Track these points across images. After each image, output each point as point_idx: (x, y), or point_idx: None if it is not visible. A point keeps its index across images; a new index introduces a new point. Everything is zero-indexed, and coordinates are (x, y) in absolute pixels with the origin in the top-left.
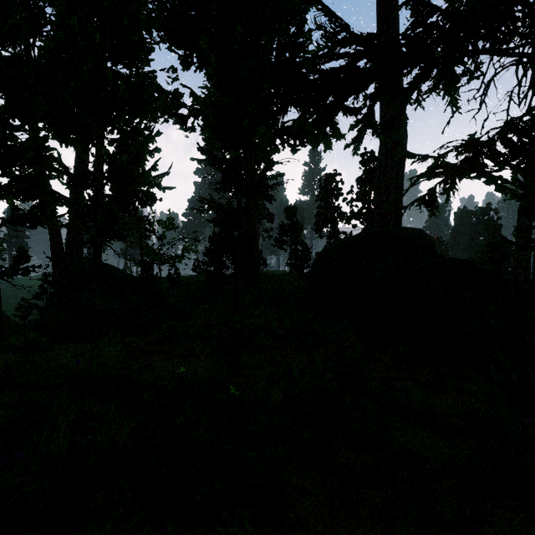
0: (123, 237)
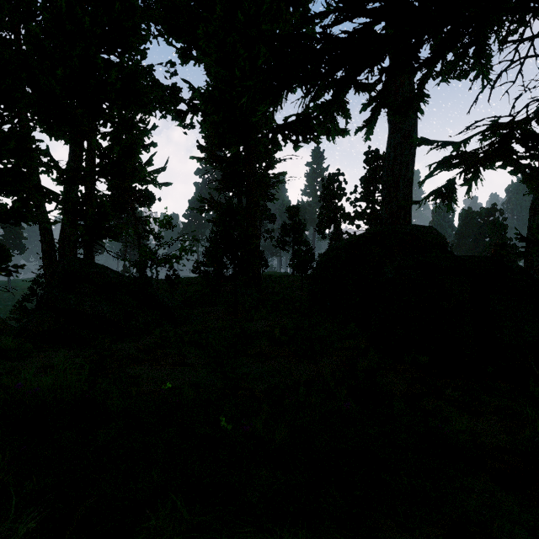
0: (116, 236)
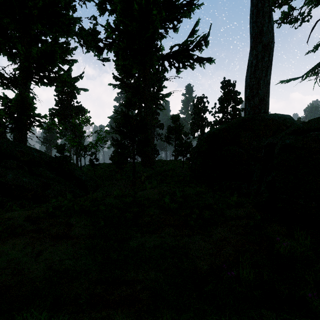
0: (41, 124)
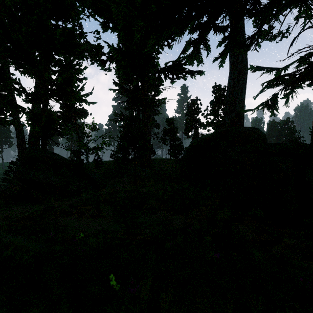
0: (60, 134)
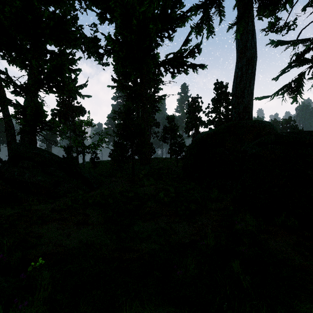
0: (51, 129)
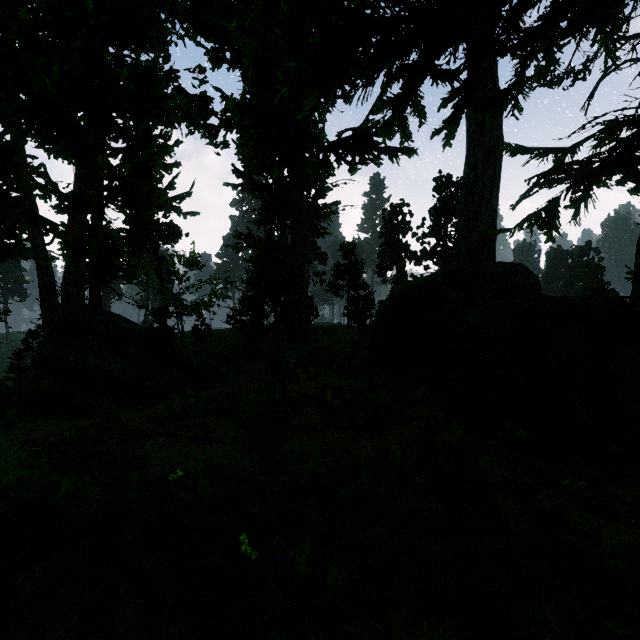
0: (128, 276)
